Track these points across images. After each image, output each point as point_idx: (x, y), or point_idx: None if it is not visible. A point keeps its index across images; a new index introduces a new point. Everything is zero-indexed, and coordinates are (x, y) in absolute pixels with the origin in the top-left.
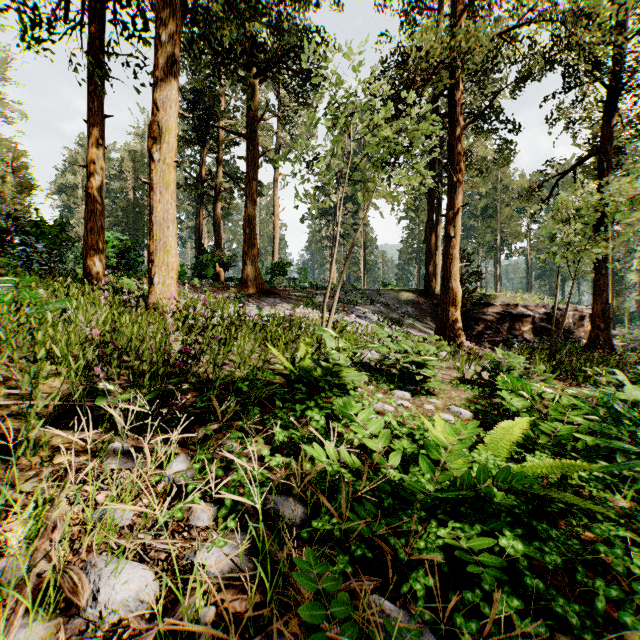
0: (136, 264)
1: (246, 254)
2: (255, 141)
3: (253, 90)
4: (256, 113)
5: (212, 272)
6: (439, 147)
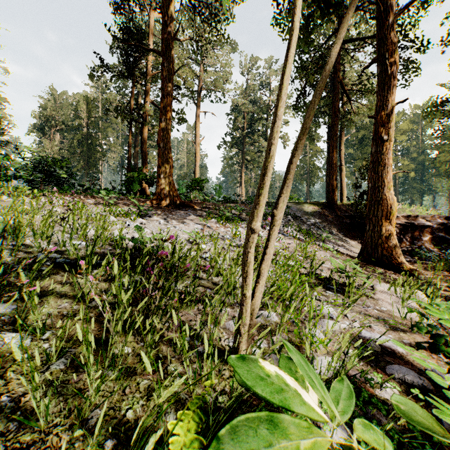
0: (63, 179)
1: (160, 167)
2: (169, 57)
3: (167, 7)
4: (170, 30)
5: (137, 187)
6: (330, 85)
